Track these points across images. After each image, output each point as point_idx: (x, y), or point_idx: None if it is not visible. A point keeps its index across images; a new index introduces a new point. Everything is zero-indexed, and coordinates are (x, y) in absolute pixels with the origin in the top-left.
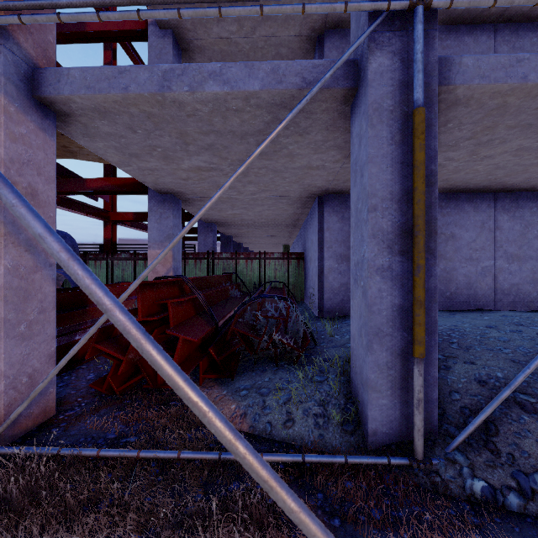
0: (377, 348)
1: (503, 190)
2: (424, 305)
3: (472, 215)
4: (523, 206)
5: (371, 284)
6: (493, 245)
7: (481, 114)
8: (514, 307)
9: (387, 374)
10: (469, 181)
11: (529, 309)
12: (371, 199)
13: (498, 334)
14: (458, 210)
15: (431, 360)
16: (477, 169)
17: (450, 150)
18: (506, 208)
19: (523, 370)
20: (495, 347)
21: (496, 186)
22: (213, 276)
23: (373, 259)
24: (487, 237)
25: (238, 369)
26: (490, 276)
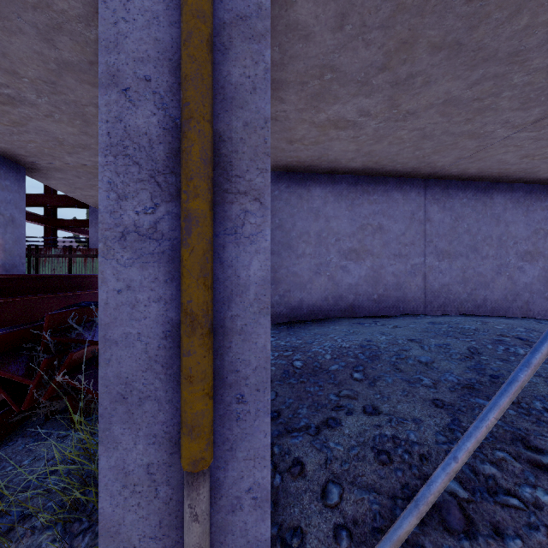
0: (123, 433)
1: (434, 176)
2: (203, 325)
3: (401, 204)
4: (453, 196)
5: (105, 272)
6: (423, 239)
7: (390, 3)
8: (445, 310)
9: (150, 496)
10: (395, 159)
11: (459, 313)
12: (108, 55)
13: (420, 353)
14: (386, 197)
15: (256, 450)
16: (402, 137)
17: (363, 94)
18: (436, 198)
19: (444, 463)
20: (413, 376)
21: (425, 168)
22: (76, 277)
23: (112, 208)
24: (417, 230)
25: (10, 434)
26: (420, 276)
